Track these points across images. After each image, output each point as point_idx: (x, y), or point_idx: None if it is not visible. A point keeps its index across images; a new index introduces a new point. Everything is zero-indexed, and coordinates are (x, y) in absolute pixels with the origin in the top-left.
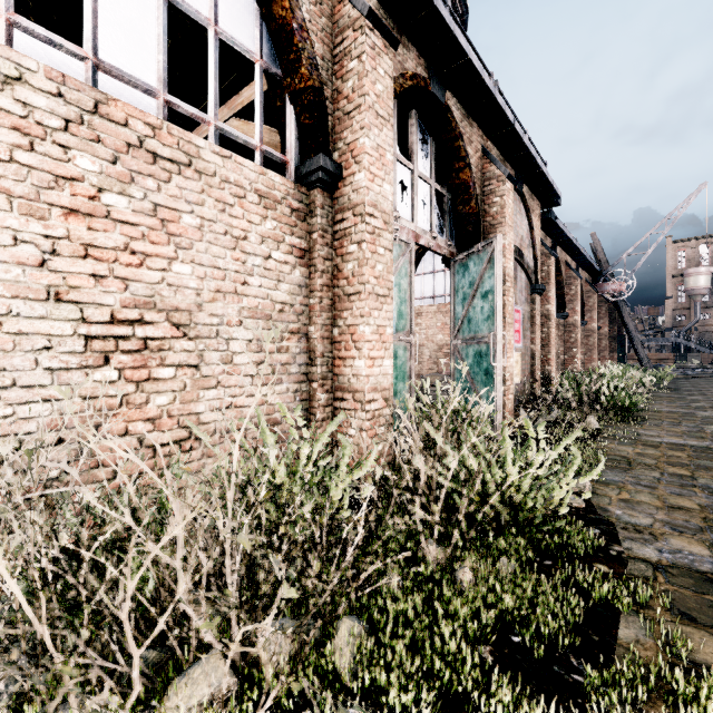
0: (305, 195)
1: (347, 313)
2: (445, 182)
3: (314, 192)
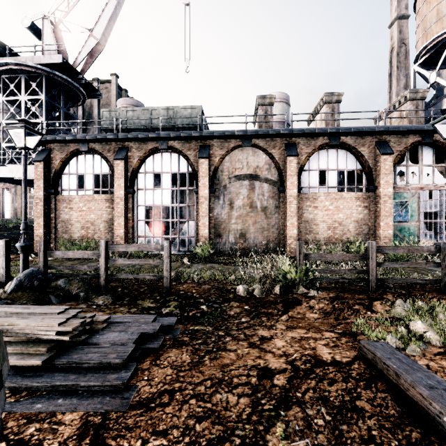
0: (367, 194)
1: (378, 220)
2: (445, 160)
3: (369, 193)
